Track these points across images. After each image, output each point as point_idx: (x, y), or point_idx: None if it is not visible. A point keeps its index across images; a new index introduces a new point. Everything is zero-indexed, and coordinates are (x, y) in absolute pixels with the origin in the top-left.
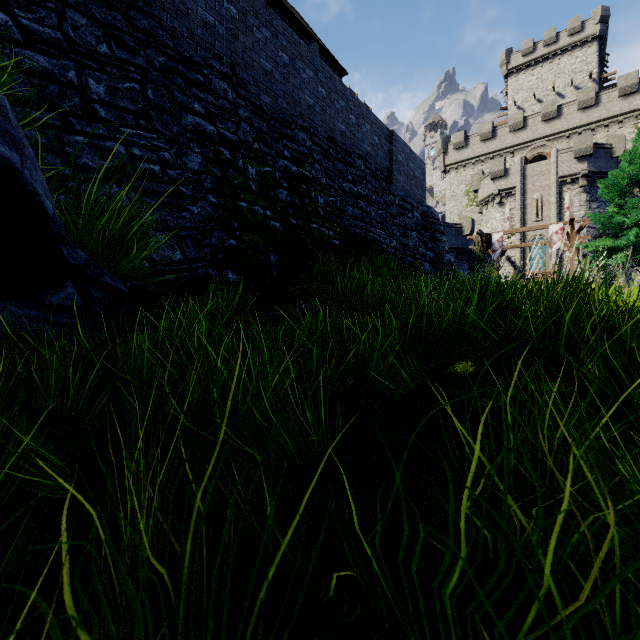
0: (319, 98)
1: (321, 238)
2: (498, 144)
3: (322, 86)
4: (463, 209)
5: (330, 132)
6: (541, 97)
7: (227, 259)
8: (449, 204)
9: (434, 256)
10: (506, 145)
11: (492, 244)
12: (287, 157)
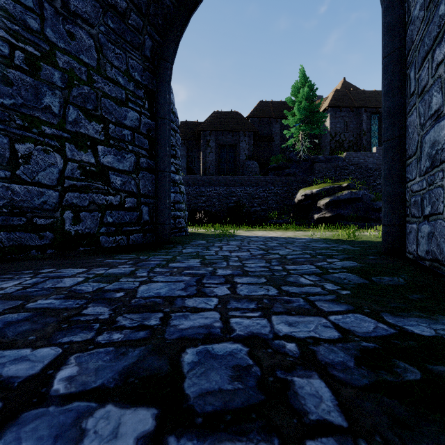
0: None
1: None
2: None
3: None
4: None
5: None
6: None
7: None
8: None
9: None
10: None
11: None
12: None
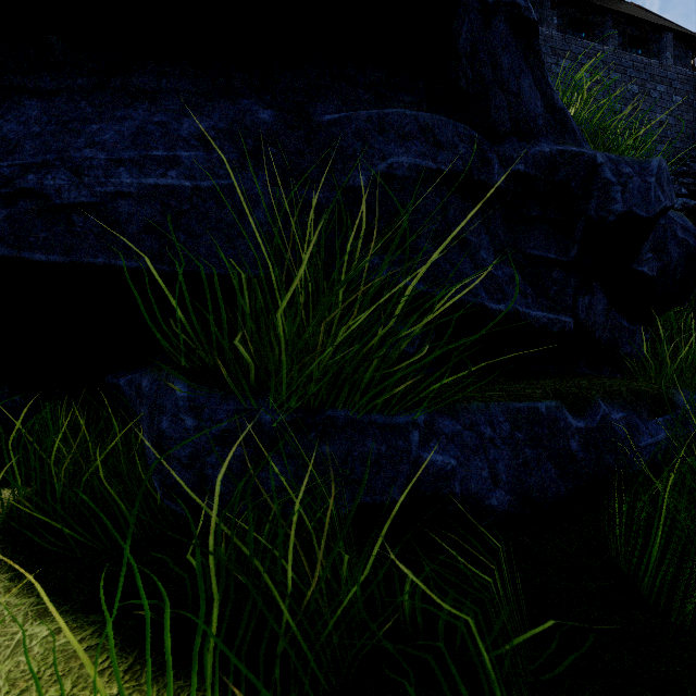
0: None
1: None
2: None
3: None
4: None
5: None
6: None
7: None
8: None
9: None
10: None
11: None
12: (684, 194)
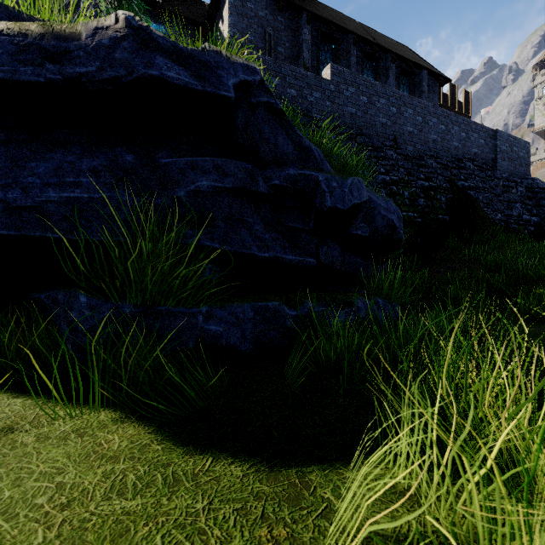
0: (440, 133)
1: (444, 223)
2: None
3: (442, 124)
4: None
5: (447, 151)
6: None
7: None
8: None
9: (539, 220)
10: None
11: None
12: (422, 178)
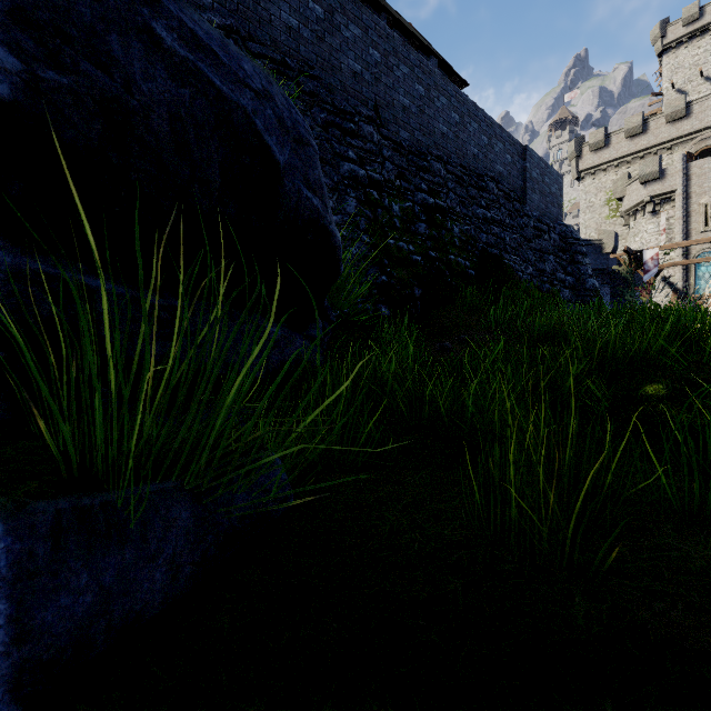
0: (452, 124)
1: (458, 269)
2: (650, 140)
3: (455, 111)
4: (602, 222)
5: (463, 157)
6: (710, 74)
7: (380, 295)
8: (584, 217)
9: (574, 281)
10: (661, 140)
11: (644, 263)
12: (424, 190)
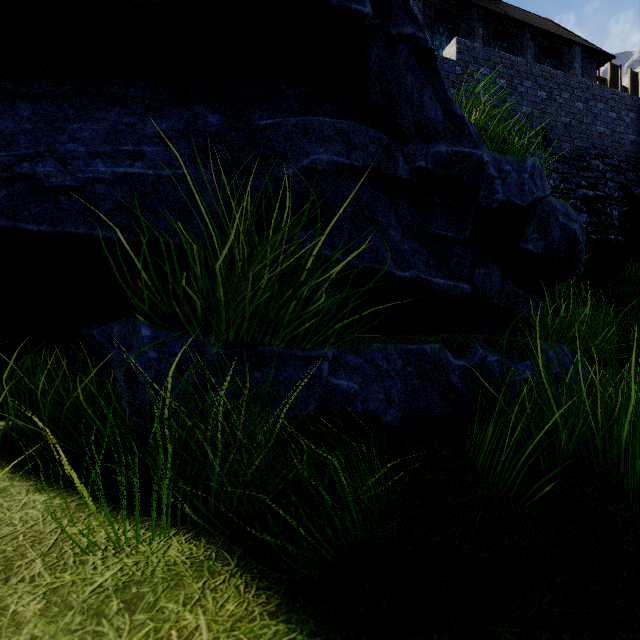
0: (609, 122)
1: (618, 246)
2: None
3: (611, 110)
4: None
5: (619, 147)
6: None
7: None
8: None
9: None
10: None
11: None
12: (584, 186)
